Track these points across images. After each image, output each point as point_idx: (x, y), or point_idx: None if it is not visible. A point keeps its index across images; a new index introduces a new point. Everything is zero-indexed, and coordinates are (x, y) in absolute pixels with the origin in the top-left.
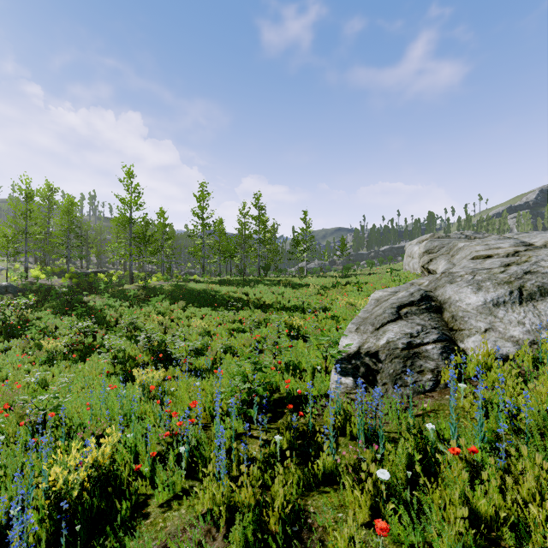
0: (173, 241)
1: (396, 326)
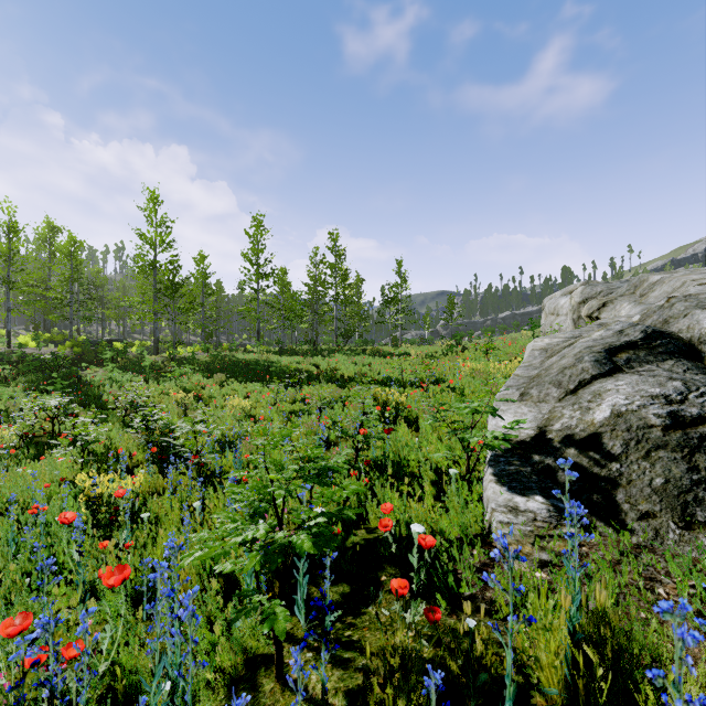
0: (221, 302)
1: (620, 383)
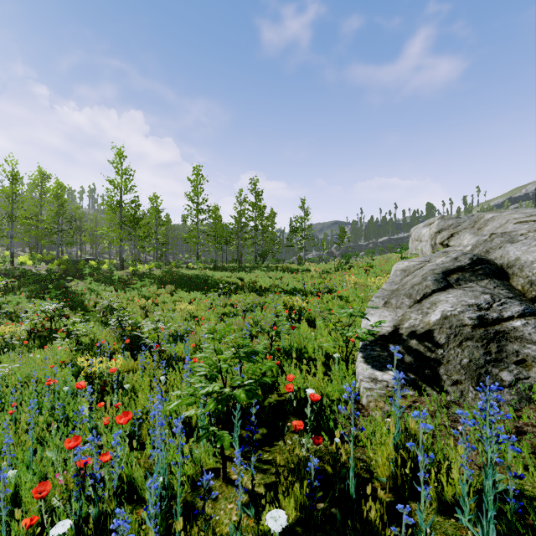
0: (169, 230)
1: (449, 296)
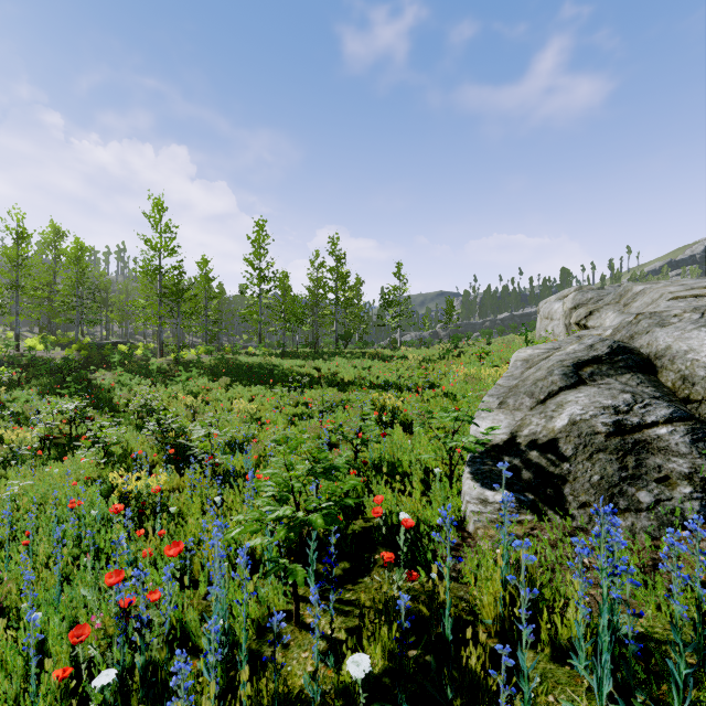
0: (223, 304)
1: (580, 395)
